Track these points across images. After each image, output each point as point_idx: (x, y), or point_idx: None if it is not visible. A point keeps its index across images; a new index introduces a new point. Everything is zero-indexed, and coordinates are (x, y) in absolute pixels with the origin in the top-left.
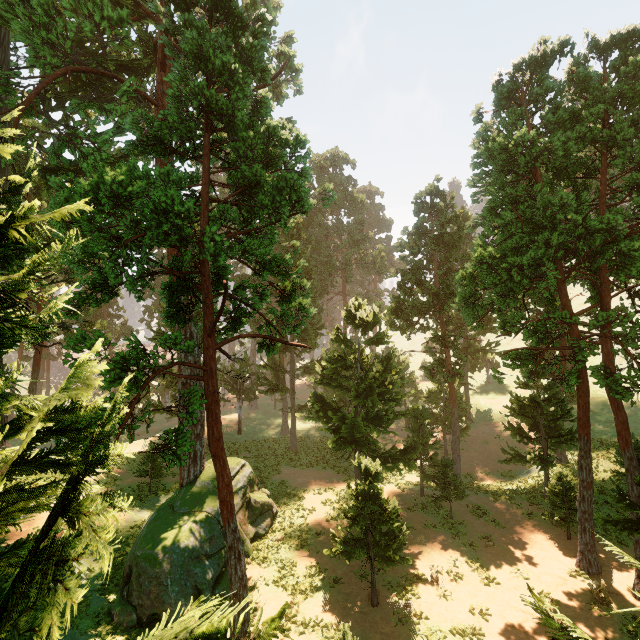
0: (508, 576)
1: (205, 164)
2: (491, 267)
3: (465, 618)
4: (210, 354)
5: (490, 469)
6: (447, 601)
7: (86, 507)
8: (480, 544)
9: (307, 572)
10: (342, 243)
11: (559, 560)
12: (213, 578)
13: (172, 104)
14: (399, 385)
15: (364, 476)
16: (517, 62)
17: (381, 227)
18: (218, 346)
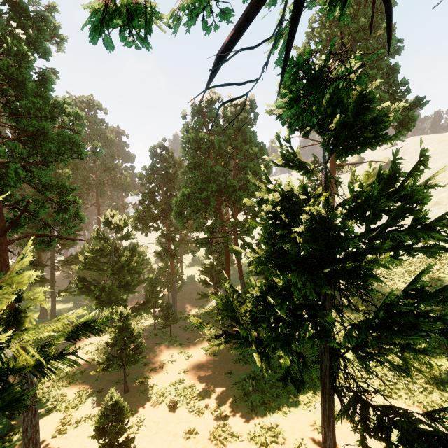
0: (197, 352)
1: None
2: (189, 198)
3: (176, 377)
4: (3, 249)
5: (193, 307)
6: (168, 374)
7: (24, 295)
8: (185, 343)
9: (76, 395)
10: (96, 167)
11: None
12: None
13: None
14: (141, 264)
15: (119, 318)
16: (201, 97)
17: (127, 159)
18: (10, 243)
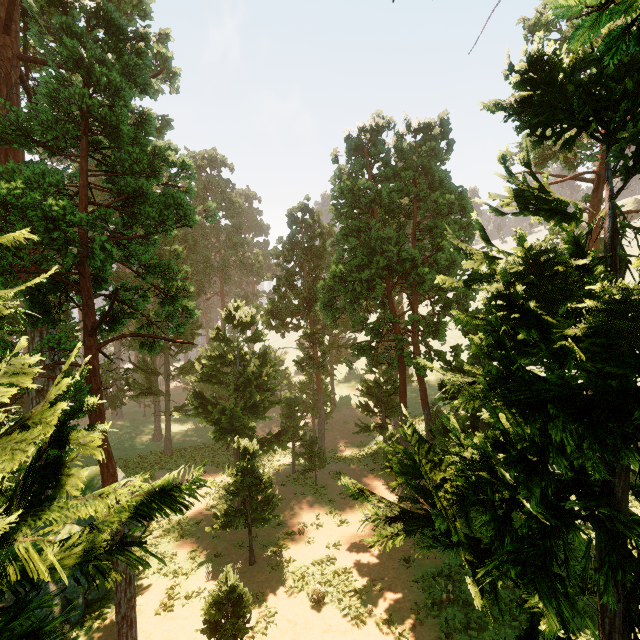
0: (355, 516)
1: (83, 166)
2: (342, 280)
3: (323, 552)
4: (93, 353)
5: (348, 443)
6: (310, 545)
7: (72, 436)
8: (337, 499)
9: (189, 556)
10: (220, 244)
11: (389, 497)
12: (85, 585)
13: (45, 101)
14: (274, 378)
15: (243, 456)
16: (361, 125)
17: (259, 231)
18: (101, 345)
